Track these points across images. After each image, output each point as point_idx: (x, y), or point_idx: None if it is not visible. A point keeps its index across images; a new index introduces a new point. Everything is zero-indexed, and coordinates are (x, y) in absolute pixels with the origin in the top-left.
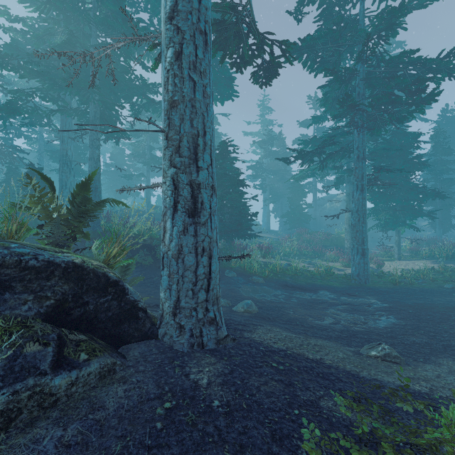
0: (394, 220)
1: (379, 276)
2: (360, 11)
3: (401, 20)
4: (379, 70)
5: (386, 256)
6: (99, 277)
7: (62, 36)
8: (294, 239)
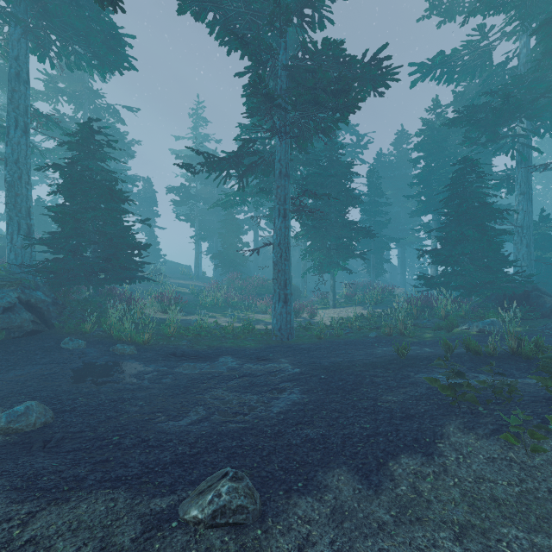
0: (327, 260)
1: (306, 328)
2: None
3: (326, 5)
4: (305, 64)
5: (322, 303)
6: None
7: None
8: (224, 286)
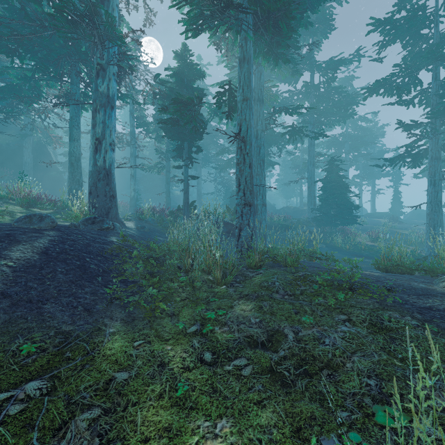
0: None
1: None
2: (434, 36)
3: None
4: None
5: None
6: None
7: None
8: None
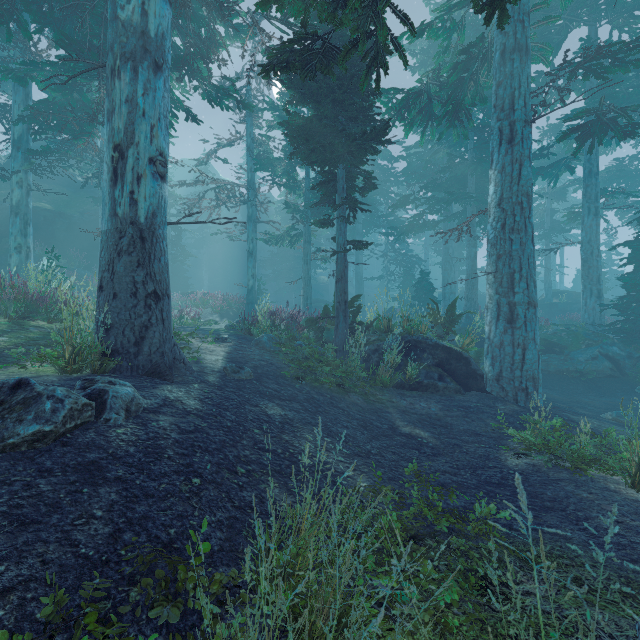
0: None
1: None
2: None
3: None
4: None
5: None
6: (457, 354)
7: (444, 150)
8: None
